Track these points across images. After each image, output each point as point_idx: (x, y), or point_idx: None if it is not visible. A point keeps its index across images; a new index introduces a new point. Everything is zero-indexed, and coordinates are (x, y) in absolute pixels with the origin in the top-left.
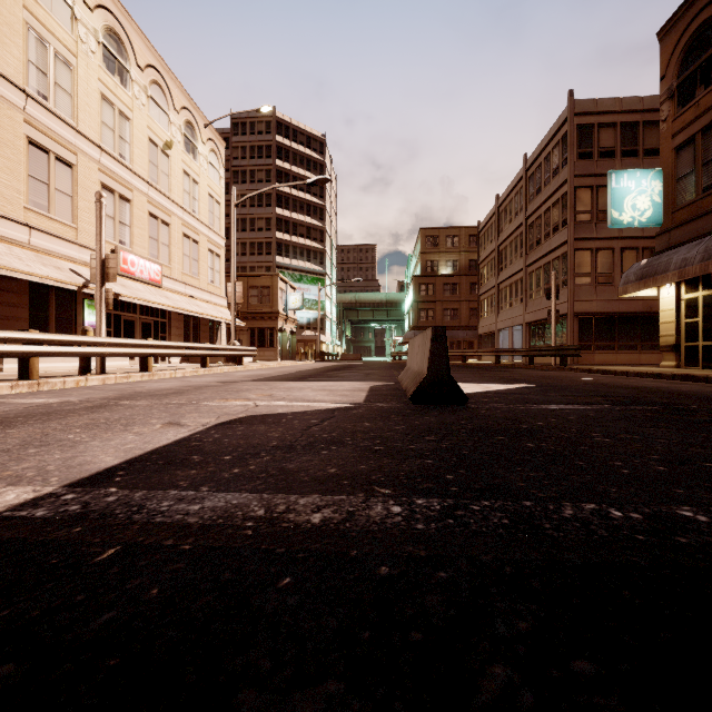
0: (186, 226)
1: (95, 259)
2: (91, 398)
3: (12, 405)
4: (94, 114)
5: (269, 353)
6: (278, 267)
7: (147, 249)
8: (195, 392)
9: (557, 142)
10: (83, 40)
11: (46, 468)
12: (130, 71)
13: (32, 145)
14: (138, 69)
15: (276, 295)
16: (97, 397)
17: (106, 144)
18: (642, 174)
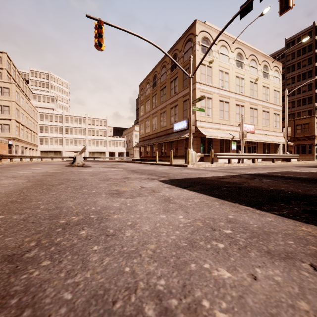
0: (263, 107)
1: (240, 132)
2: (248, 167)
3: (235, 167)
4: (233, 83)
5: (308, 157)
6: (316, 109)
7: (249, 121)
8: (272, 168)
9: None
10: (231, 63)
11: (256, 172)
12: (244, 62)
13: (220, 101)
14: (246, 59)
15: (313, 127)
16: (248, 167)
17: (237, 91)
18: None
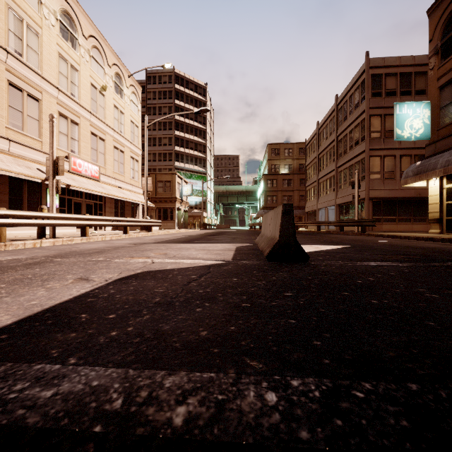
0: (116, 141)
1: (49, 160)
2: (35, 256)
3: None
4: (53, 66)
5: (170, 224)
6: (176, 169)
7: (89, 156)
8: (112, 251)
9: (358, 86)
10: (46, 17)
11: None
12: (78, 39)
13: (11, 85)
14: (83, 38)
15: (175, 186)
16: (40, 255)
17: (62, 86)
18: (417, 104)
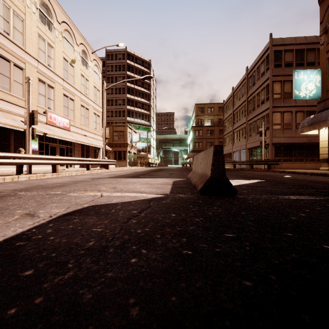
0: (82, 101)
1: (26, 113)
2: (5, 190)
3: None
4: (34, 43)
5: (123, 163)
6: (128, 122)
7: (62, 112)
8: (72, 185)
9: (264, 60)
10: (29, 6)
11: None
12: (53, 24)
13: (1, 57)
14: (58, 23)
15: (126, 135)
16: (9, 189)
17: (41, 59)
18: (310, 71)
